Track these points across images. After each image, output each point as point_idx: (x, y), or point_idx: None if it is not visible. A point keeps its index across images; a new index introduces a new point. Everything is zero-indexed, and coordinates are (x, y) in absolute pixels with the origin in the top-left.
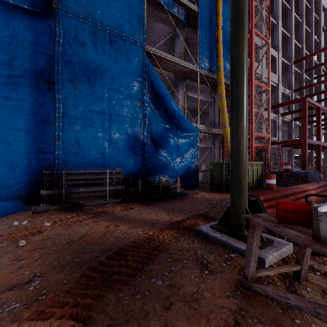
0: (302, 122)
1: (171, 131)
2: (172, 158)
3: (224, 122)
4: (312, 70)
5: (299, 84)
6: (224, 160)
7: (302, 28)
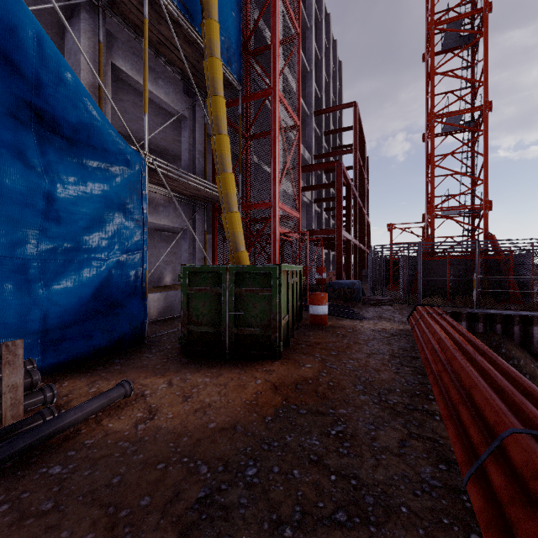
0: (336, 202)
1: (12, 126)
2: (15, 247)
3: (220, 158)
4: (330, 137)
5: (318, 151)
6: (216, 262)
7: (321, 69)
